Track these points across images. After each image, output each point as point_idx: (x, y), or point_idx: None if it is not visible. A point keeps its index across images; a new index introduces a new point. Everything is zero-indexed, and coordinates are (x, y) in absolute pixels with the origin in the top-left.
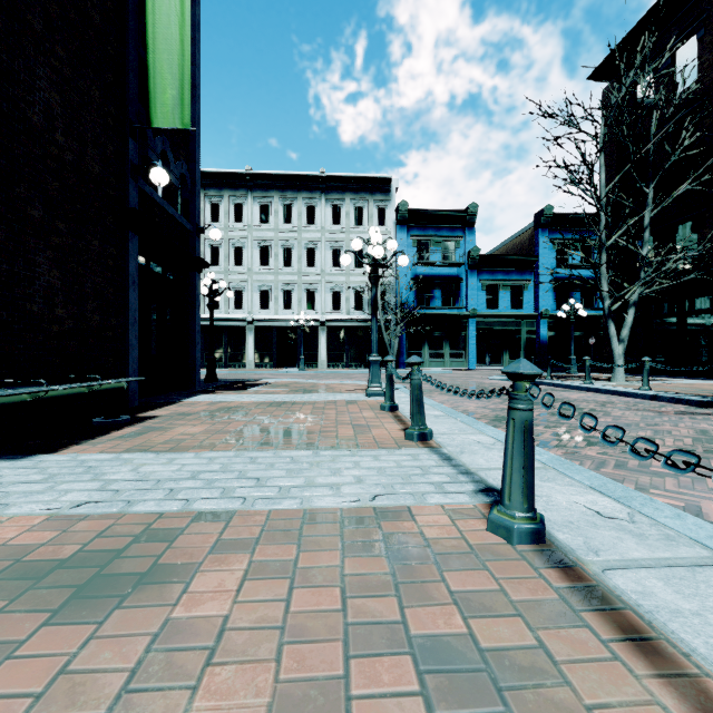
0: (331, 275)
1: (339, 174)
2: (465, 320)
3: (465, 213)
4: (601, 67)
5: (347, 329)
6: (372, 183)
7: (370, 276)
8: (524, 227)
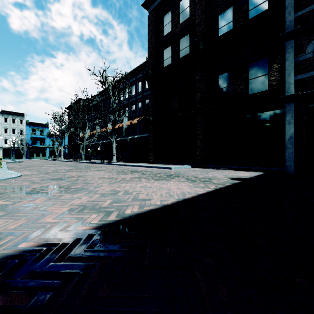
0: (4, 135)
1: (7, 110)
2: (46, 148)
3: (46, 124)
4: (66, 108)
5: (10, 149)
6: (18, 113)
7: (11, 147)
8: (64, 127)
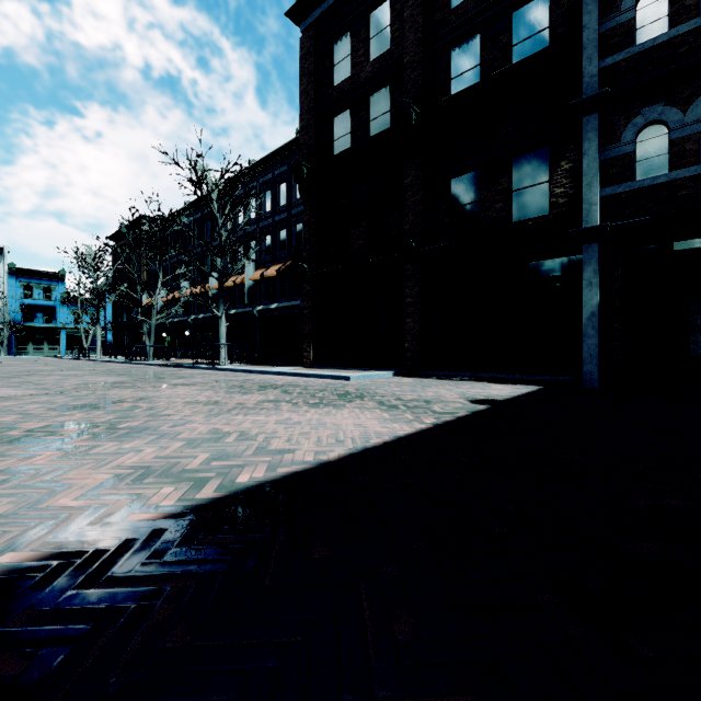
0: None
1: None
2: (59, 330)
3: (58, 274)
4: (110, 237)
5: None
6: None
7: None
8: (103, 282)
